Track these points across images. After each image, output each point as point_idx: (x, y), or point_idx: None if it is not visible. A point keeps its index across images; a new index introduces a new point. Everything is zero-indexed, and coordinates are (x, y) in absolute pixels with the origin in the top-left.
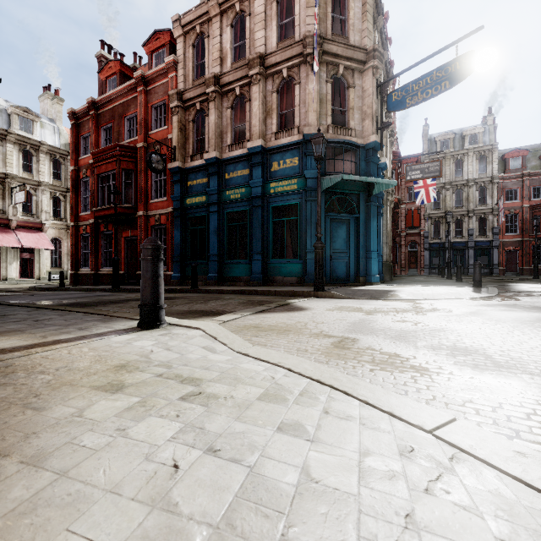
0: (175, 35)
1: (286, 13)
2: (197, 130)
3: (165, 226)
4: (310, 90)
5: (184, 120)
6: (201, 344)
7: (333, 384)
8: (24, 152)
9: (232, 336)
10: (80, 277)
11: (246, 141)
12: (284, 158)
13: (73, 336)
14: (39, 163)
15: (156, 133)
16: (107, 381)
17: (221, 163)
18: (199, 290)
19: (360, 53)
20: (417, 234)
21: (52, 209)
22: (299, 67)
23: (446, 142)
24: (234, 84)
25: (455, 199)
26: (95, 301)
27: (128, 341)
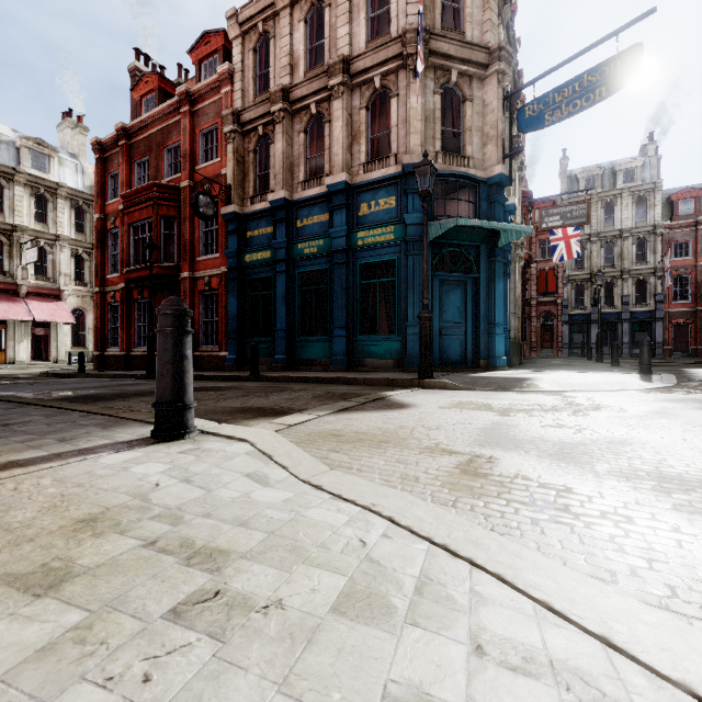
0: (230, 37)
1: (380, 1)
2: (259, 163)
3: (217, 291)
4: (412, 103)
5: (242, 150)
6: (245, 469)
7: (474, 556)
8: (38, 197)
9: (296, 454)
10: (107, 360)
11: (325, 176)
12: (376, 198)
13: (43, 454)
14: (56, 211)
15: (206, 168)
16: (43, 561)
17: (292, 206)
18: (261, 377)
19: (480, 53)
20: (552, 303)
21: (74, 271)
22: (397, 73)
23: (592, 180)
24: (309, 99)
25: (604, 255)
26: (116, 392)
27: (124, 465)
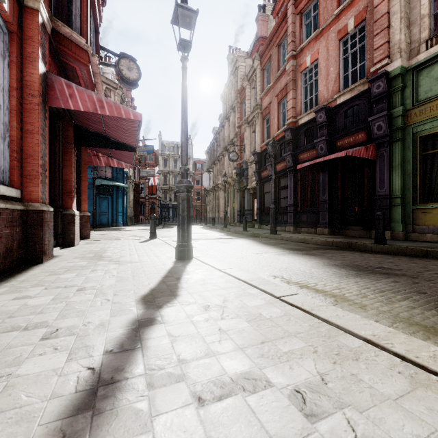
0: None
1: None
2: None
3: None
4: None
5: None
6: None
7: None
8: None
9: None
10: None
11: None
12: None
13: None
14: None
15: None
16: None
17: None
18: None
19: None
20: (155, 198)
21: None
22: None
23: (170, 148)
24: None
25: (174, 180)
26: None
27: None
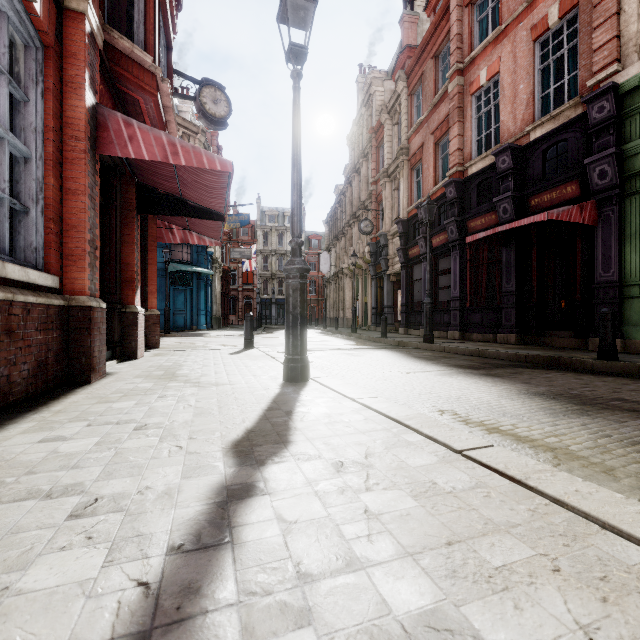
0: None
1: None
2: None
3: None
4: None
5: None
6: None
7: None
8: None
9: None
10: None
11: None
12: None
13: None
14: None
15: None
16: None
17: None
18: None
19: None
20: (251, 290)
21: None
22: None
23: (273, 217)
24: None
25: (279, 264)
26: None
27: None
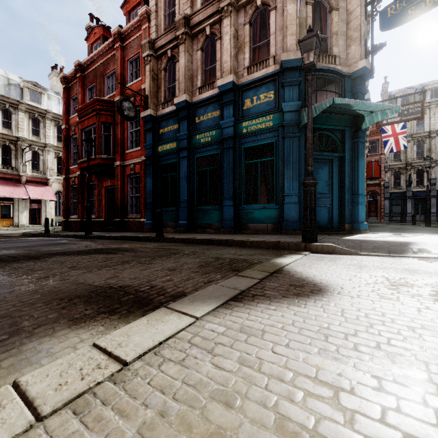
0: None
1: None
2: (169, 79)
3: (139, 174)
4: (289, 10)
5: (156, 69)
6: None
7: None
8: (35, 120)
9: None
10: (70, 224)
11: (216, 81)
12: (258, 94)
13: None
14: (45, 128)
15: (131, 86)
16: None
17: (191, 107)
18: (163, 238)
19: None
20: (377, 184)
21: (57, 167)
22: None
23: (407, 97)
24: (204, 23)
25: (416, 150)
26: (20, 254)
27: None
